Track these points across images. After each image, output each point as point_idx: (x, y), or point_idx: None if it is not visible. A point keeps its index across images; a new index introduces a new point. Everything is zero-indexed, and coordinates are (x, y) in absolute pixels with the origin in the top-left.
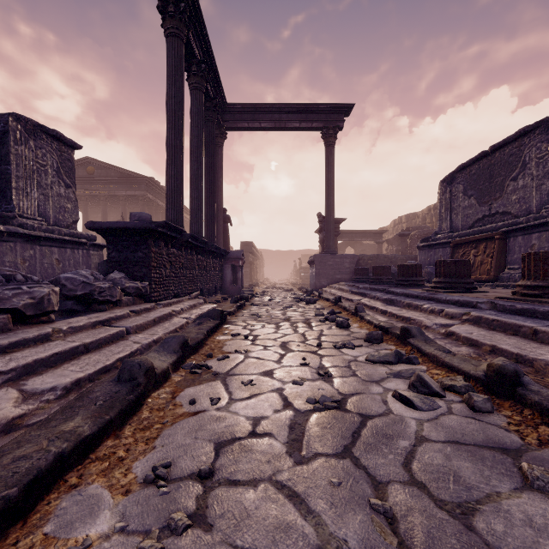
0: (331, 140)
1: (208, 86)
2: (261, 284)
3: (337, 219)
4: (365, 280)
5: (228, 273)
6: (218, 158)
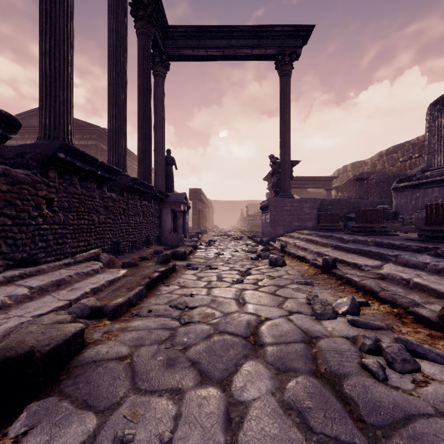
0: (287, 68)
1: None
2: (209, 231)
3: (291, 161)
4: (336, 228)
5: (167, 219)
6: (158, 89)
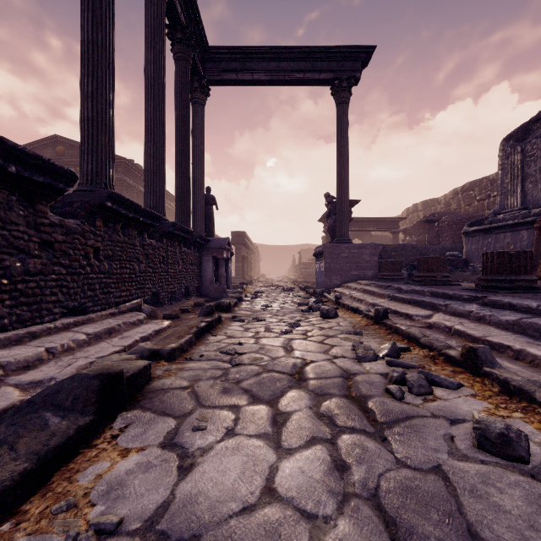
0: (344, 95)
1: (176, 3)
2: (255, 281)
3: (349, 200)
4: (398, 277)
5: (208, 268)
6: (197, 119)
